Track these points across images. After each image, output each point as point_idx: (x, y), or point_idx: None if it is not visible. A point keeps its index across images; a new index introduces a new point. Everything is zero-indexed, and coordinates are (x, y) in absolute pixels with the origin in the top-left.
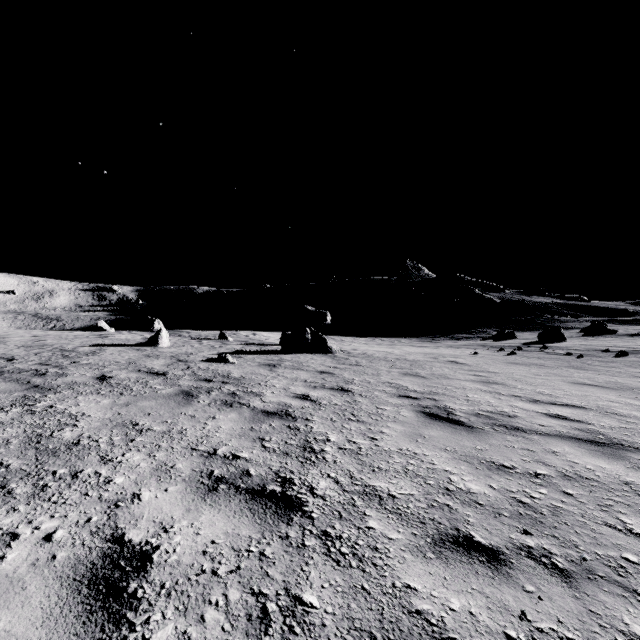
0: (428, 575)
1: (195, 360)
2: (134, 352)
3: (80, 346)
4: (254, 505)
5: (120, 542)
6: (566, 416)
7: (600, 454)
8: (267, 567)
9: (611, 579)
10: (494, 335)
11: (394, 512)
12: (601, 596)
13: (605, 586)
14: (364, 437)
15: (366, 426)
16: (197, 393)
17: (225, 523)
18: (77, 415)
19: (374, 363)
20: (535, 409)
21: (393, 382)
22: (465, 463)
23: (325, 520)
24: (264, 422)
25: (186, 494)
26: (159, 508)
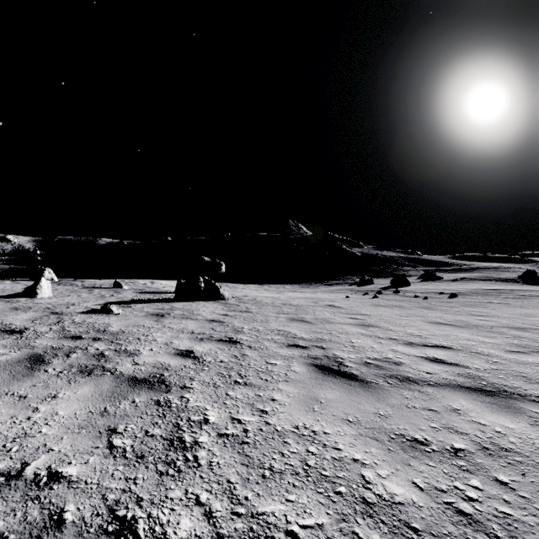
0: None
1: (73, 312)
2: (0, 304)
3: None
4: None
5: None
6: (443, 359)
7: (497, 408)
8: None
9: None
10: (357, 281)
11: None
12: None
13: None
14: (252, 410)
15: (254, 391)
16: (51, 357)
17: None
18: None
19: (263, 309)
20: (414, 353)
21: (281, 329)
22: (374, 442)
23: None
24: (126, 397)
25: None
26: None
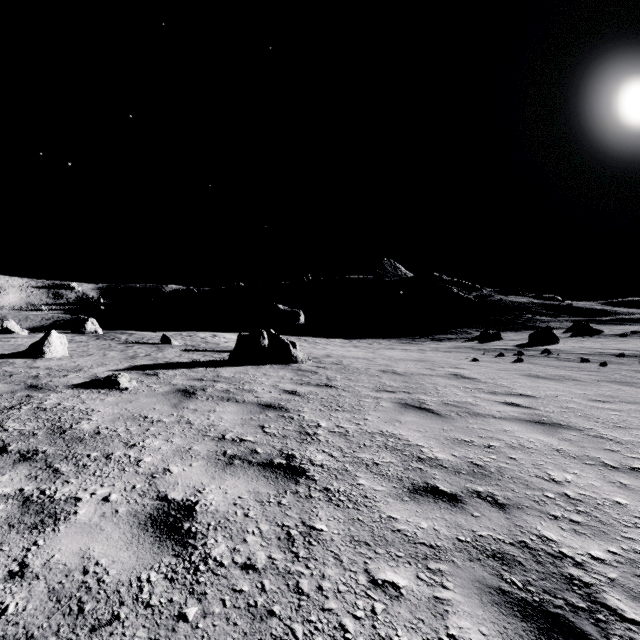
0: None
1: (62, 384)
2: None
3: None
4: None
5: None
6: None
7: None
8: None
9: None
10: (477, 336)
11: None
12: None
13: None
14: None
15: None
16: None
17: None
18: None
19: (353, 381)
20: None
21: (389, 431)
22: None
23: None
24: None
25: None
26: None
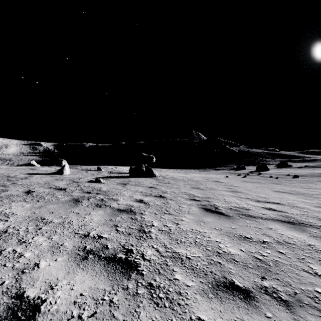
0: (210, 310)
1: (83, 181)
2: (49, 177)
3: (19, 174)
4: (108, 267)
5: (20, 298)
6: (274, 208)
7: (294, 229)
8: (114, 310)
9: (312, 305)
10: (235, 168)
11: (189, 268)
12: (308, 317)
13: (309, 310)
14: (172, 223)
15: (173, 216)
16: (82, 200)
17: (90, 281)
18: (9, 214)
19: (177, 182)
20: (259, 205)
21: (187, 192)
22: (226, 236)
23: (150, 275)
24: (118, 215)
25: (68, 262)
26: (50, 272)
